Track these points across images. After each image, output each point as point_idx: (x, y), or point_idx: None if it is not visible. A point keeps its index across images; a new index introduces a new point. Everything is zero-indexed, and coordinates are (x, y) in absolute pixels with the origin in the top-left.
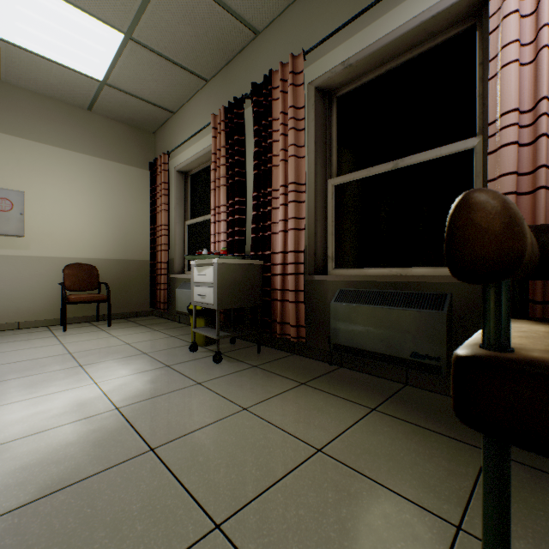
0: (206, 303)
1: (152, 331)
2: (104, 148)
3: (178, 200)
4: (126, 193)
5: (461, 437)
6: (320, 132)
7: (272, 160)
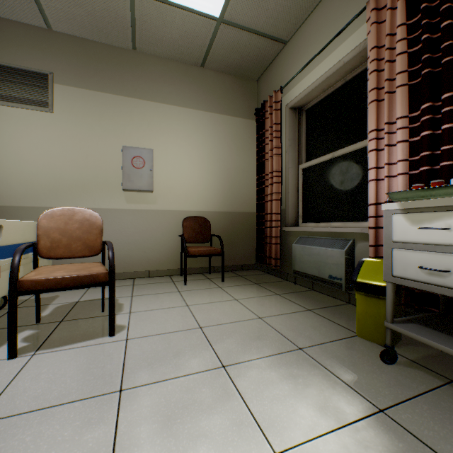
0: (450, 287)
1: (273, 295)
2: (213, 102)
3: (291, 141)
4: (232, 145)
5: None
6: None
7: None
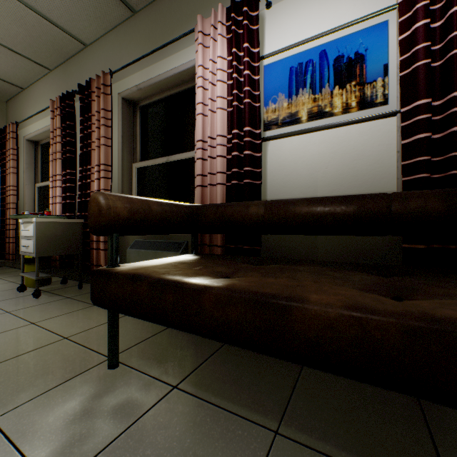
0: (29, 252)
1: None
2: None
3: (28, 165)
4: None
5: None
6: (127, 129)
7: (92, 145)
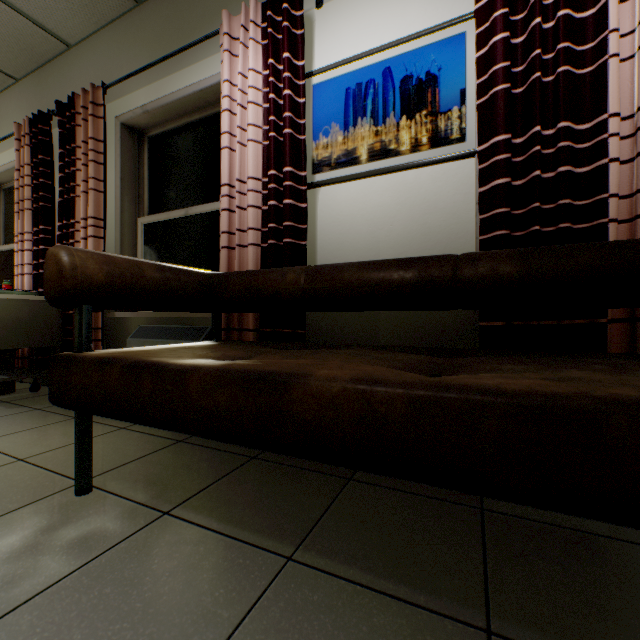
0: None
1: None
2: None
3: None
4: None
5: (174, 436)
6: (129, 169)
7: (76, 190)
